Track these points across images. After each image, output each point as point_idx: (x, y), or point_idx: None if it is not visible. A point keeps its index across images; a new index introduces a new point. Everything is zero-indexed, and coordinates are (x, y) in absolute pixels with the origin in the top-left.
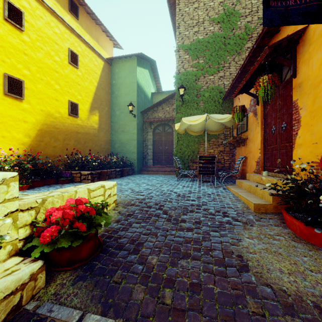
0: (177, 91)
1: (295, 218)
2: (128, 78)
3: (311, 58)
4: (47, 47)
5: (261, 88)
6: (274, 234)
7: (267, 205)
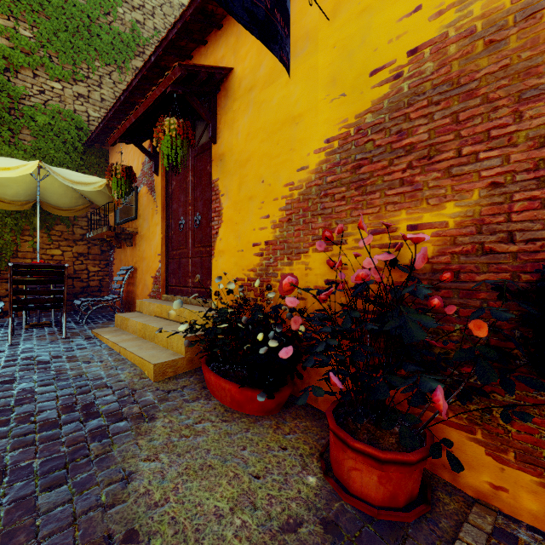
0: None
1: (223, 377)
2: None
3: (236, 120)
4: None
5: (167, 139)
6: (195, 420)
7: (178, 361)
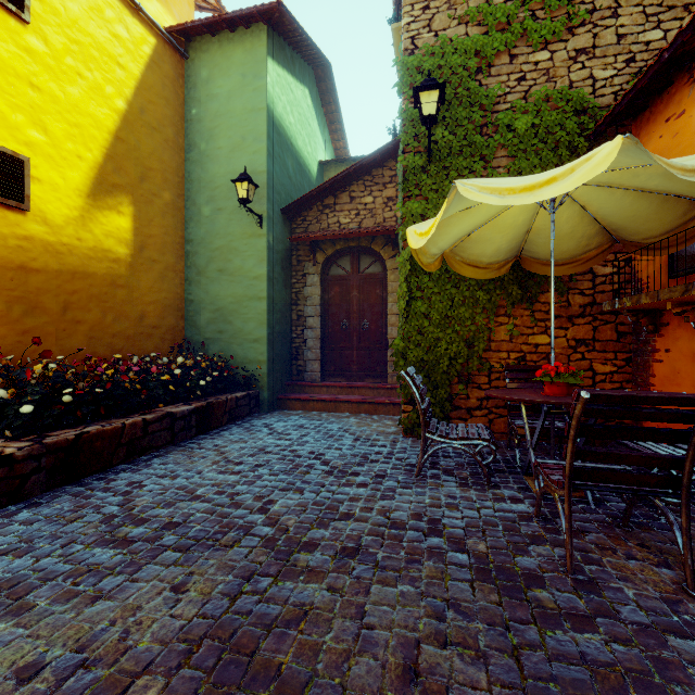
0: (409, 115)
1: None
2: (238, 98)
3: None
4: None
5: None
6: None
7: None
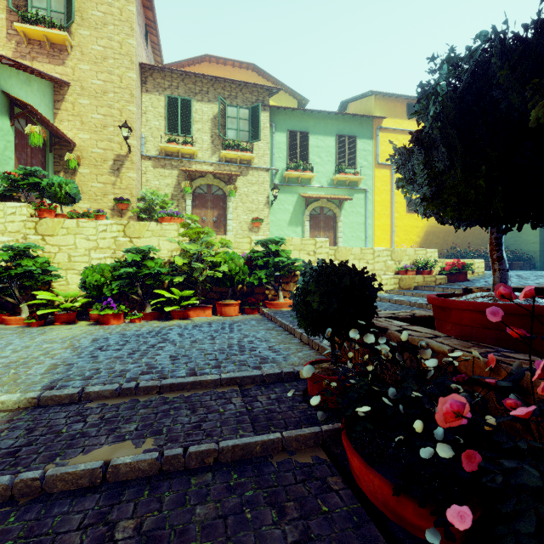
0: None
1: None
2: None
3: None
4: None
5: None
6: None
7: None
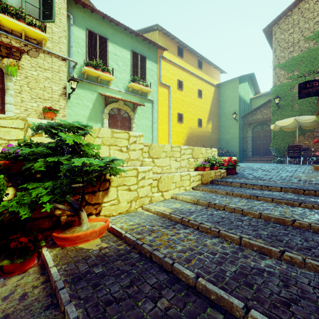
0: (273, 99)
1: None
2: (231, 94)
3: None
4: (189, 93)
5: None
6: (316, 174)
7: None
